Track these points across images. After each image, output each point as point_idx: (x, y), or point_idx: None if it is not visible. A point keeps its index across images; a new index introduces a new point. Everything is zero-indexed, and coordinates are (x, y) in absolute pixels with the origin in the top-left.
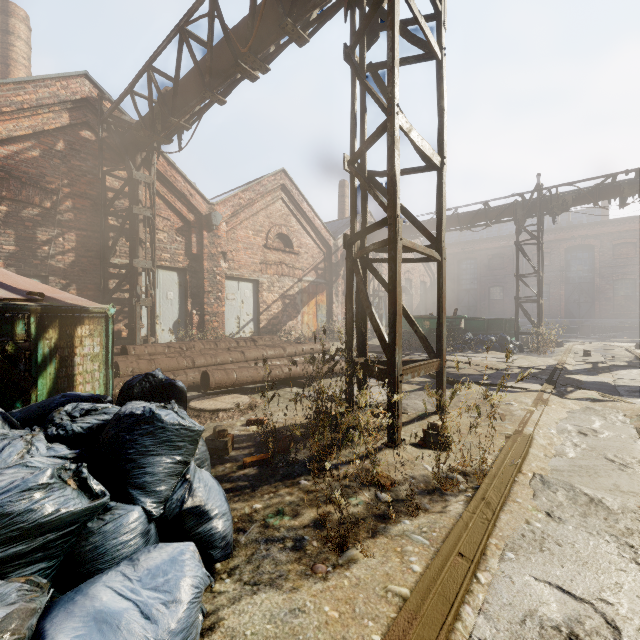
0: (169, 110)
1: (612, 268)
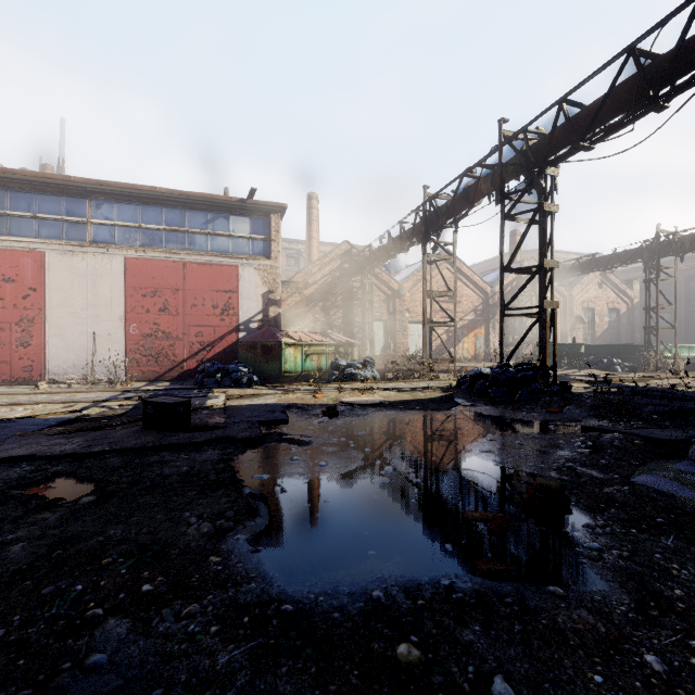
0: (377, 259)
1: None
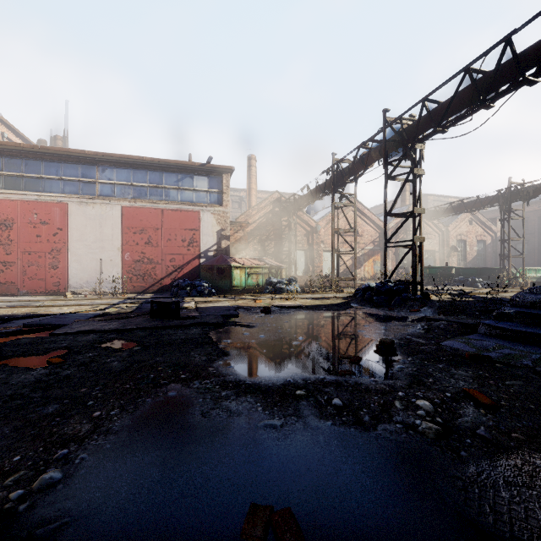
0: (299, 205)
1: None
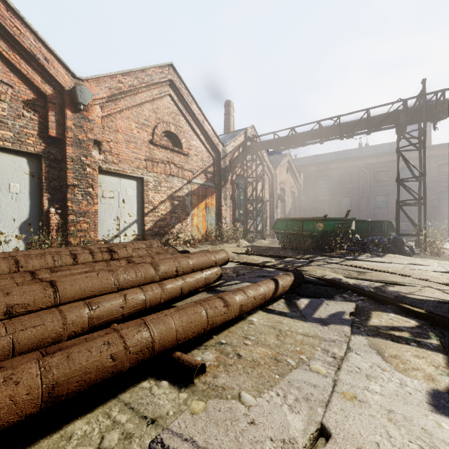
0: None
1: (437, 183)
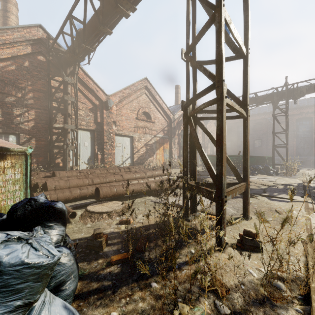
0: (81, 40)
1: None
